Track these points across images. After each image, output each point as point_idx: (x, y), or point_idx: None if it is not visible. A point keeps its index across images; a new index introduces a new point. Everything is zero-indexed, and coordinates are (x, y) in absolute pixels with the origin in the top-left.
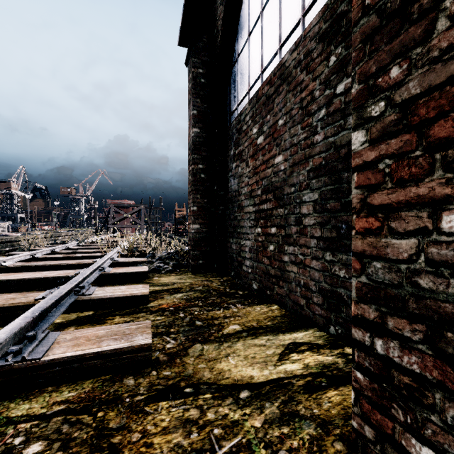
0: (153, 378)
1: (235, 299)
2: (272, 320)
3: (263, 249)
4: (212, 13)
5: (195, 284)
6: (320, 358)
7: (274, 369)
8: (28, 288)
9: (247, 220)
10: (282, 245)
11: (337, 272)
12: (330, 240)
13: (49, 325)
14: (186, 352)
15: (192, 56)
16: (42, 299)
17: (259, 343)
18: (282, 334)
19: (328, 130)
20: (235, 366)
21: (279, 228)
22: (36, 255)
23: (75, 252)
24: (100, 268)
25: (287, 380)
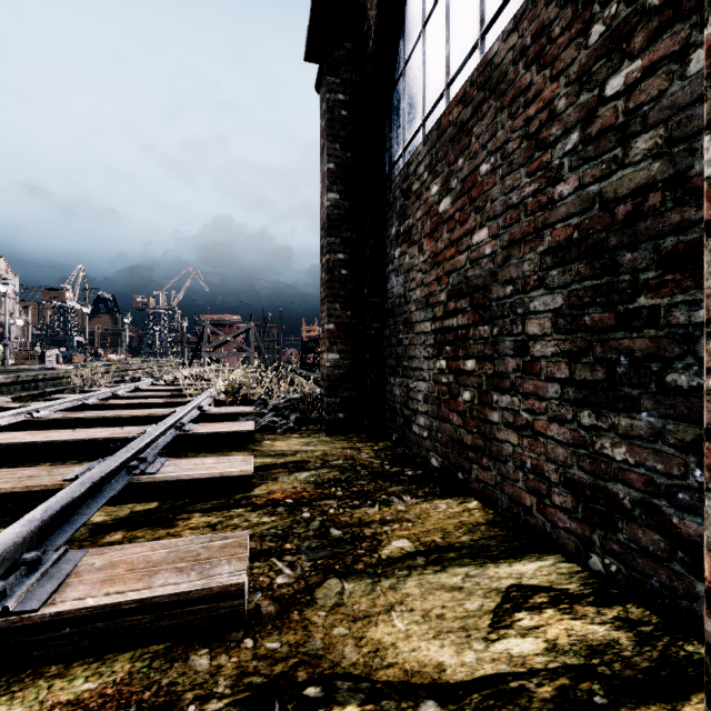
0: (246, 656)
1: (401, 484)
2: (471, 531)
3: (450, 397)
4: (360, 1)
5: (331, 455)
6: (580, 628)
7: (486, 651)
8: (64, 456)
9: (420, 347)
10: (488, 393)
11: (607, 451)
12: (590, 386)
13: (72, 535)
14: (312, 597)
15: (327, 73)
16: (76, 480)
17: (451, 583)
18: (493, 564)
19: (587, 172)
20: (405, 636)
21: (482, 361)
22: (88, 400)
23: (147, 395)
24: (178, 425)
25: (516, 682)
